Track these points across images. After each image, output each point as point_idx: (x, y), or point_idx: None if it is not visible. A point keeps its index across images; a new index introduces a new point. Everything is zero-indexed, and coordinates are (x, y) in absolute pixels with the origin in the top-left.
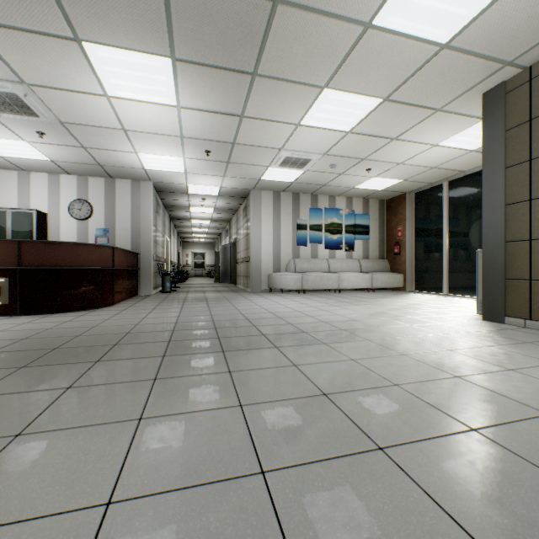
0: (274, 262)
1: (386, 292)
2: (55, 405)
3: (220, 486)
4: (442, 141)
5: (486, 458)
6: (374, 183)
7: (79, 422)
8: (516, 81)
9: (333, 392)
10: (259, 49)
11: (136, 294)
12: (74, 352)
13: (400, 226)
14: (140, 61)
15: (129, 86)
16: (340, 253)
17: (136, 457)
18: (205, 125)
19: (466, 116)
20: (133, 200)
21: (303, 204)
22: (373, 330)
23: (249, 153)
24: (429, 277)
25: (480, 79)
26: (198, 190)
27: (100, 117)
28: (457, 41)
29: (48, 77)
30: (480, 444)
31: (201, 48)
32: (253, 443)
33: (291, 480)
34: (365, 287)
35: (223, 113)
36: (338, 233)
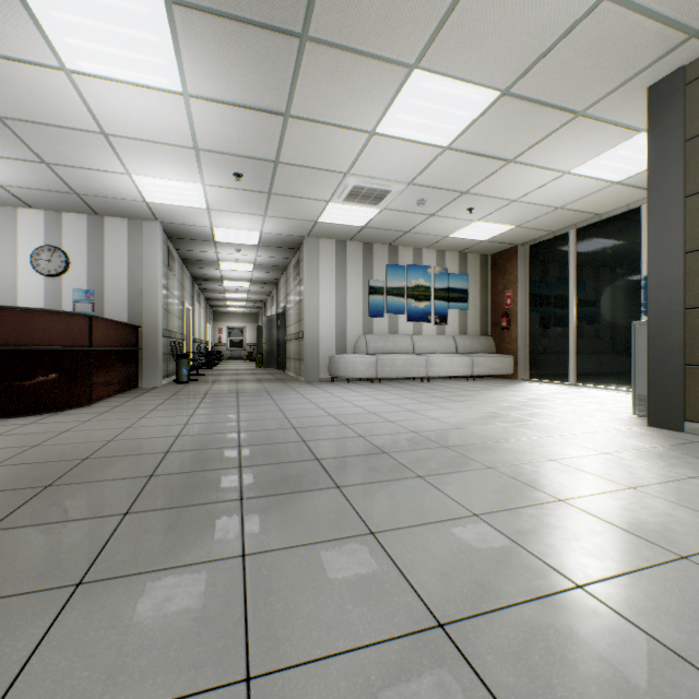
0: (337, 339)
1: (492, 381)
2: None
3: None
4: (577, 166)
5: None
6: (476, 229)
7: None
8: None
9: (458, 615)
10: None
11: (136, 386)
12: None
13: (509, 291)
14: (110, 0)
15: (99, 51)
16: (429, 328)
17: None
18: (230, 128)
19: (618, 126)
20: (131, 248)
21: (378, 258)
22: (493, 447)
23: (300, 179)
24: (549, 360)
25: (649, 61)
26: (229, 237)
27: (61, 109)
28: None
29: None
30: None
31: None
32: None
33: None
34: (464, 374)
35: (258, 108)
36: (425, 300)
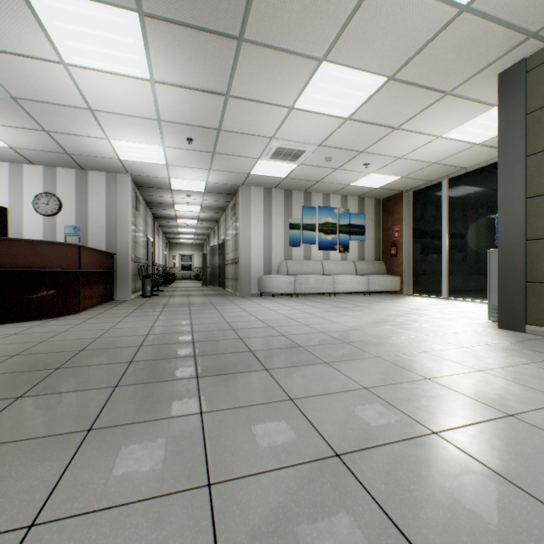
0: (264, 264)
1: (383, 296)
2: None
3: None
4: (447, 132)
5: None
6: (371, 179)
7: None
8: (539, 57)
9: (349, 449)
10: (246, 3)
11: (112, 299)
12: None
13: (397, 227)
14: (99, 14)
15: (89, 50)
16: (335, 255)
17: None
18: (185, 105)
19: (477, 102)
20: (108, 194)
21: (296, 202)
22: (381, 343)
23: (237, 142)
24: (427, 280)
25: (498, 55)
26: (182, 186)
27: (60, 92)
28: (480, 2)
29: None
30: None
31: None
32: None
33: None
34: (361, 290)
35: (205, 90)
36: (332, 233)
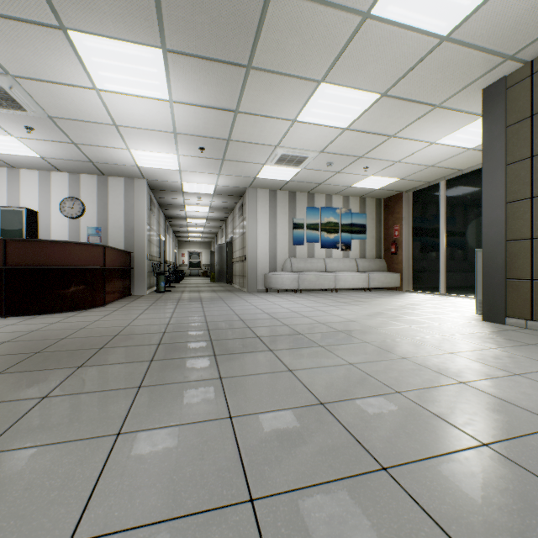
0: (270, 261)
1: (383, 292)
2: (26, 418)
3: (201, 519)
4: (440, 138)
5: (502, 480)
6: (371, 181)
7: (50, 438)
8: (517, 76)
9: (331, 400)
10: (254, 40)
11: (130, 294)
12: (56, 356)
13: (397, 226)
14: (129, 51)
15: (119, 78)
16: (337, 253)
17: (109, 482)
18: (198, 120)
19: (465, 113)
20: (126, 198)
21: (300, 203)
22: (371, 332)
23: (245, 150)
24: (426, 277)
25: (480, 74)
26: (193, 189)
27: (90, 111)
28: (458, 33)
29: (33, 69)
30: (494, 462)
31: (193, 38)
32: (241, 463)
33: (284, 510)
34: (362, 287)
35: (217, 108)
36: (334, 232)
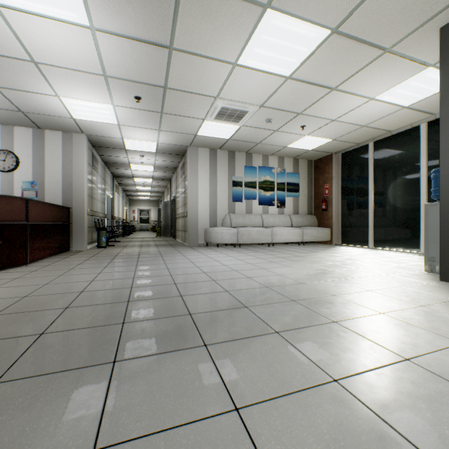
0: (210, 217)
1: (316, 246)
2: None
3: None
4: (380, 93)
5: None
6: (305, 142)
7: None
8: None
9: None
10: None
11: (67, 249)
12: None
13: (327, 185)
14: None
15: None
16: (273, 209)
17: None
18: (129, 59)
19: (413, 61)
20: (64, 152)
21: (238, 162)
22: (331, 301)
23: (183, 102)
24: (354, 231)
25: (445, 5)
26: (135, 146)
27: None
28: None
29: None
30: None
31: None
32: None
33: None
34: (297, 241)
35: (148, 42)
36: (270, 190)
